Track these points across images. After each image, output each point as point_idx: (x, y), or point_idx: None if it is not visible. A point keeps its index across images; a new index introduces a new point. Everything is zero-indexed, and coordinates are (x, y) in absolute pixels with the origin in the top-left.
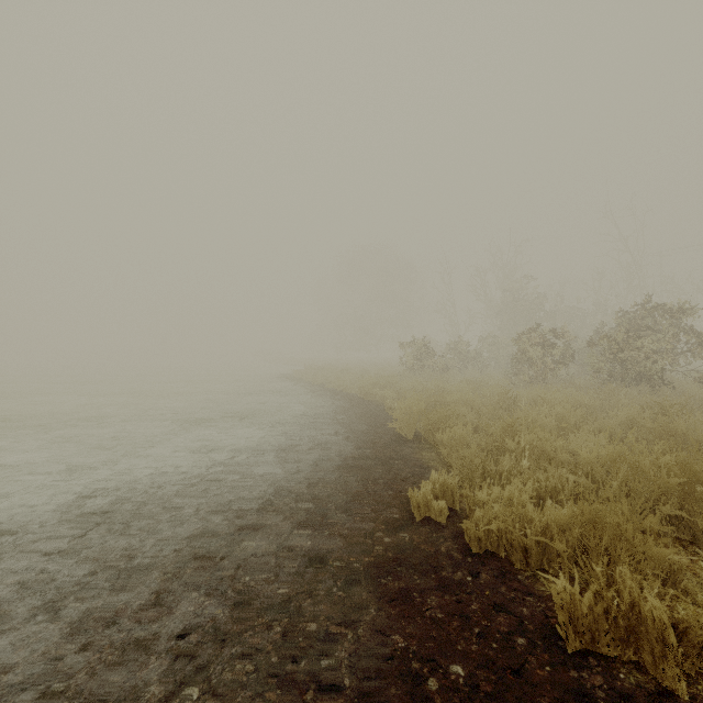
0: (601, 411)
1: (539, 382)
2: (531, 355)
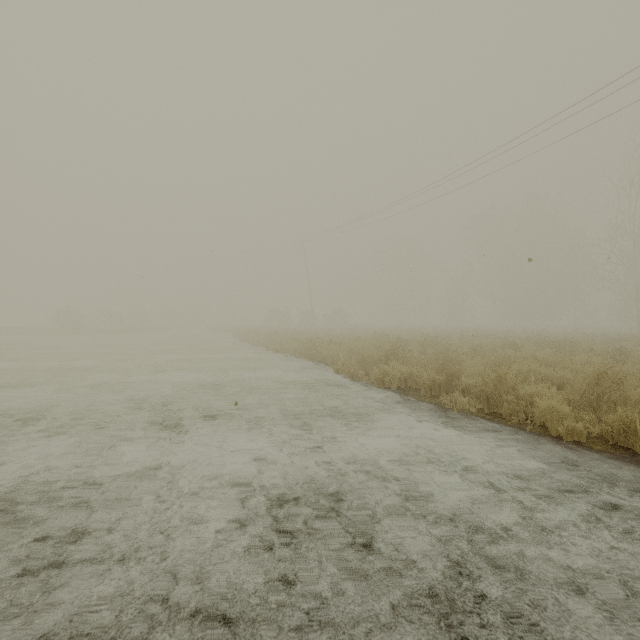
0: None
1: None
2: None
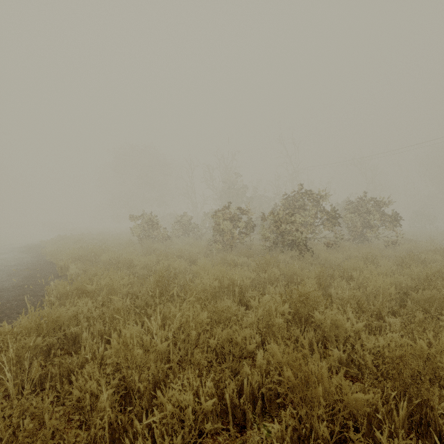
0: (258, 282)
1: (228, 249)
2: (222, 227)
